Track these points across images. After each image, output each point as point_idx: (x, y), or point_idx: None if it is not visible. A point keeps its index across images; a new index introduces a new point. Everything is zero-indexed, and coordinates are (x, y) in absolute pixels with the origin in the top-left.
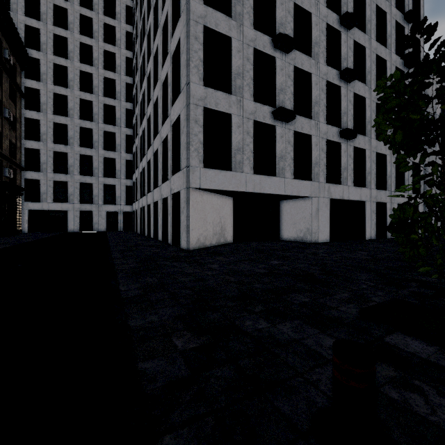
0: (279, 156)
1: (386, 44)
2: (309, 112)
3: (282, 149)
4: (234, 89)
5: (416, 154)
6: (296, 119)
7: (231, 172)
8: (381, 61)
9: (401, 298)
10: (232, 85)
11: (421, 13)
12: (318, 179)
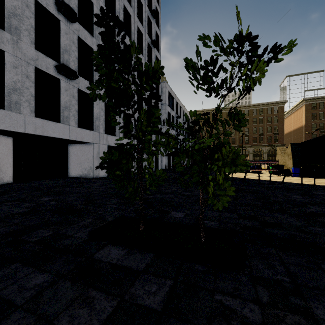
0: (64, 106)
1: (142, 53)
2: (92, 78)
3: (67, 100)
4: (9, 27)
5: (120, 114)
6: (80, 80)
7: (3, 110)
8: (140, 62)
9: (127, 214)
10: (6, 21)
11: (160, 45)
12: (99, 130)
